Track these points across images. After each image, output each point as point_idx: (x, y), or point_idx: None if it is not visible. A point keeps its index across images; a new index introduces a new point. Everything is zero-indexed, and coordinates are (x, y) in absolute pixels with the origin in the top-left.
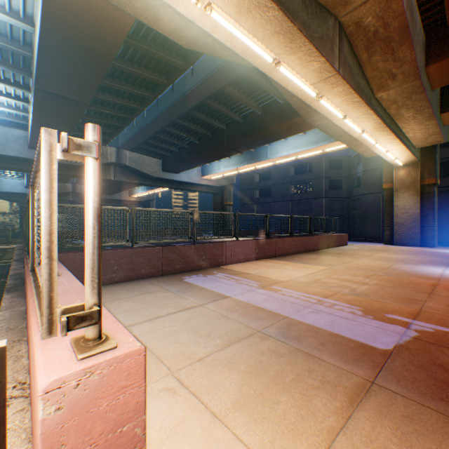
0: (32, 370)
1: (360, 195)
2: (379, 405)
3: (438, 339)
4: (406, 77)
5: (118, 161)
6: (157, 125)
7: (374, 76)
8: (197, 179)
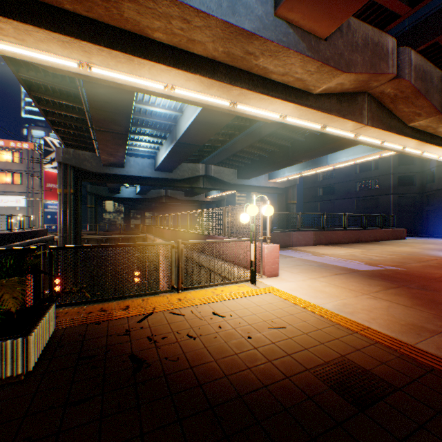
0: (248, 254)
1: (433, 190)
2: (344, 275)
3: (391, 270)
4: (429, 114)
5: (206, 174)
6: (237, 147)
7: (402, 115)
8: (264, 182)
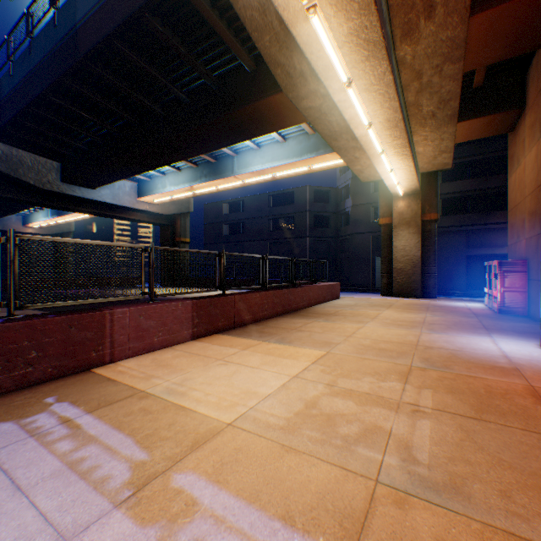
0: None
1: (349, 235)
2: None
3: None
4: (449, 15)
5: None
6: (31, 89)
7: (401, 3)
8: (130, 200)
